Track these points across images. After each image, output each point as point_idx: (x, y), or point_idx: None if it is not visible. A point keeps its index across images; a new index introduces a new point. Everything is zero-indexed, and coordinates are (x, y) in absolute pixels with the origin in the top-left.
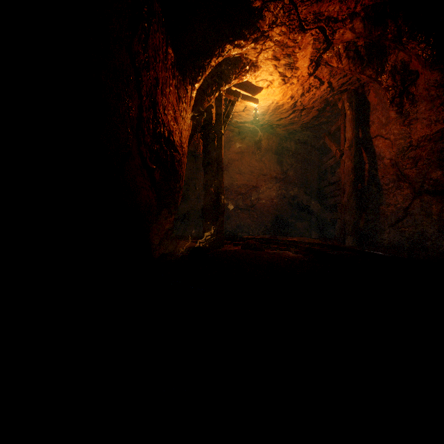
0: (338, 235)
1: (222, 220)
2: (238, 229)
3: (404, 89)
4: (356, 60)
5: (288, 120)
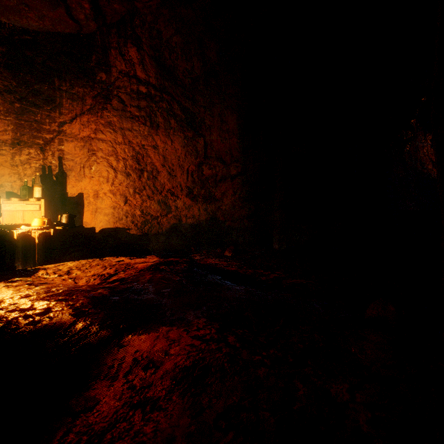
0: None
1: None
2: None
3: None
4: None
5: None
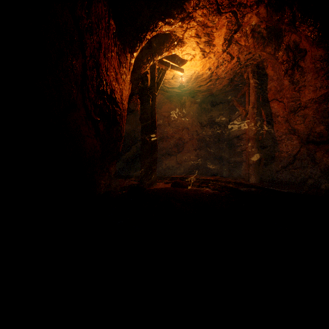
0: (243, 175)
1: (155, 163)
2: (168, 170)
3: (295, 63)
4: (259, 39)
5: (206, 87)
